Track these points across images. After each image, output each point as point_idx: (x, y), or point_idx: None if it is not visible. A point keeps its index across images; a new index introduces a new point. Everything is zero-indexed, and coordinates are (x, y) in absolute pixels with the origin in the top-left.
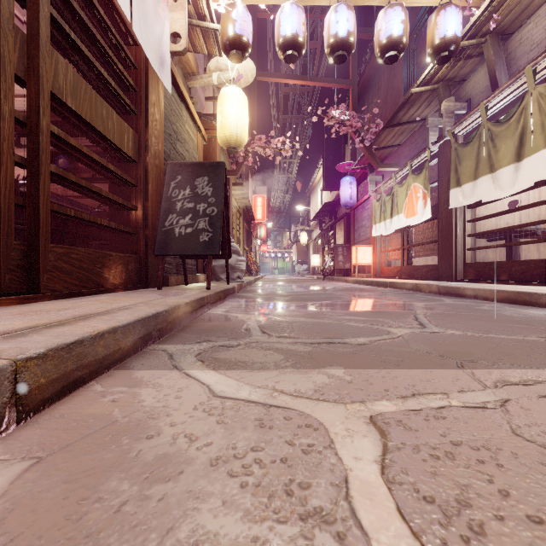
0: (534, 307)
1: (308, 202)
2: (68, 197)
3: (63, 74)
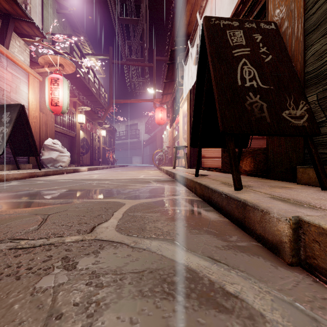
0: None
1: None
2: None
3: None
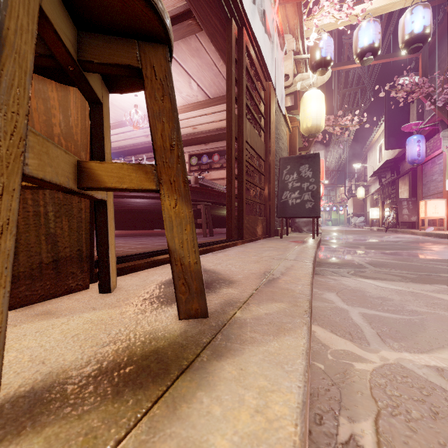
0: None
1: (364, 159)
2: (212, 182)
3: (247, 128)
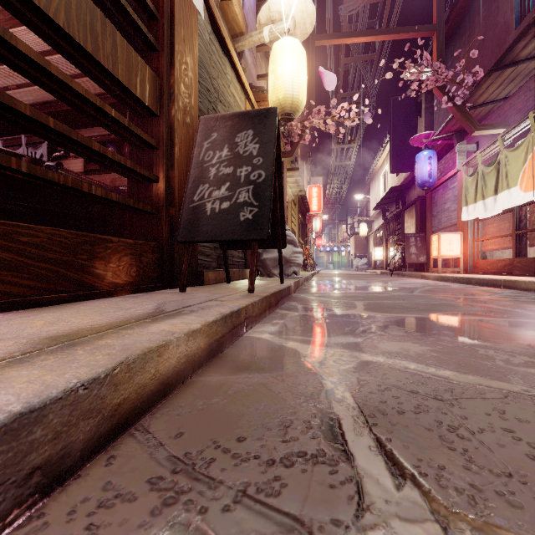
0: None
1: (367, 191)
2: (107, 183)
3: None
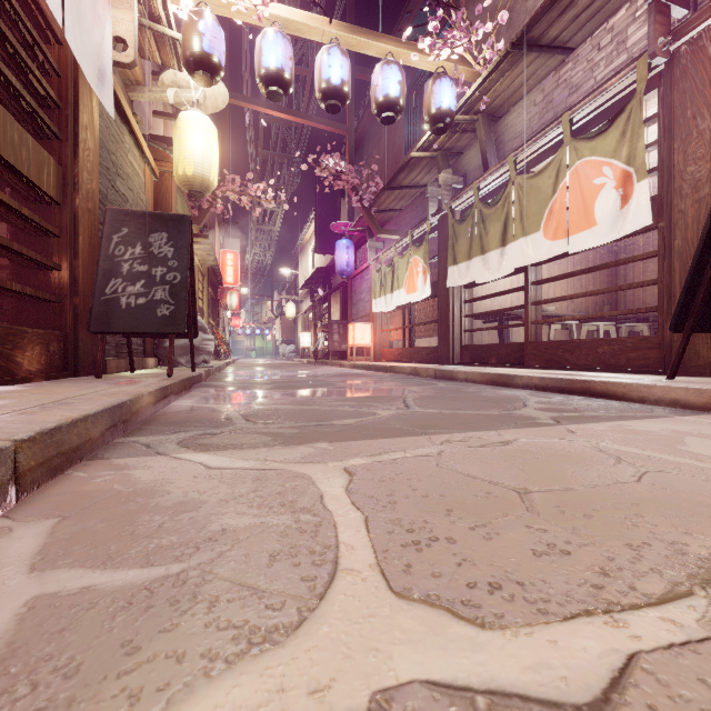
0: (510, 388)
1: (296, 264)
2: None
3: None
